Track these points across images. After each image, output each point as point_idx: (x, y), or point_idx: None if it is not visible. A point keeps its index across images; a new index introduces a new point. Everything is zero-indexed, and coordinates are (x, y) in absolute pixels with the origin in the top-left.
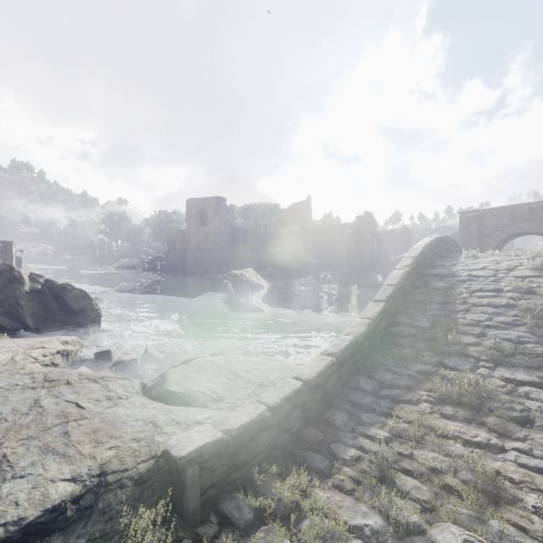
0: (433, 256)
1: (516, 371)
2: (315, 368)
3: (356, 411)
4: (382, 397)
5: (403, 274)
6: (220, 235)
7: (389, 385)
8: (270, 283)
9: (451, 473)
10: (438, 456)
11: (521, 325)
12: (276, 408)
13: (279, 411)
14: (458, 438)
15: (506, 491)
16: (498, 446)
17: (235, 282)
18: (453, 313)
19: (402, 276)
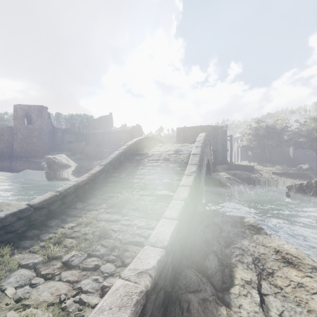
0: (144, 146)
1: (146, 191)
2: (42, 198)
3: (66, 218)
4: (84, 210)
5: (119, 152)
6: (42, 132)
7: (91, 204)
8: (78, 164)
9: (91, 233)
10: (91, 228)
11: (157, 173)
12: (0, 219)
13: (4, 221)
14: (105, 220)
15: (108, 235)
16: (119, 220)
17: (49, 162)
18: (137, 170)
19: (118, 153)
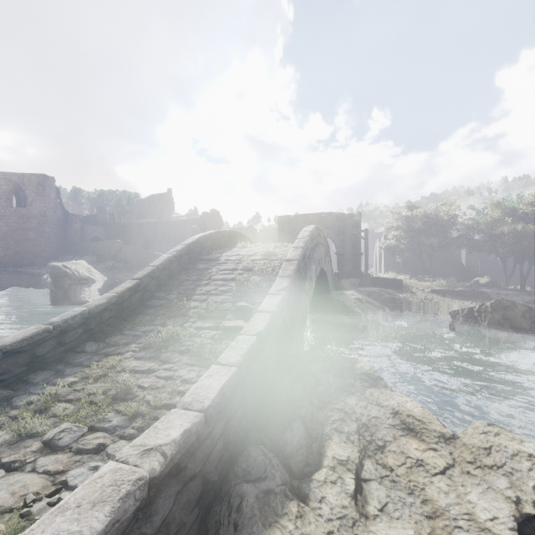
0: (215, 246)
1: (207, 321)
2: (20, 336)
3: (64, 369)
4: (98, 354)
5: (168, 257)
6: (45, 221)
7: (112, 345)
8: (109, 277)
9: (101, 392)
10: (104, 385)
11: (230, 291)
12: None
13: None
14: (131, 370)
15: (131, 394)
16: (154, 370)
17: (55, 275)
18: (197, 287)
19: (167, 259)
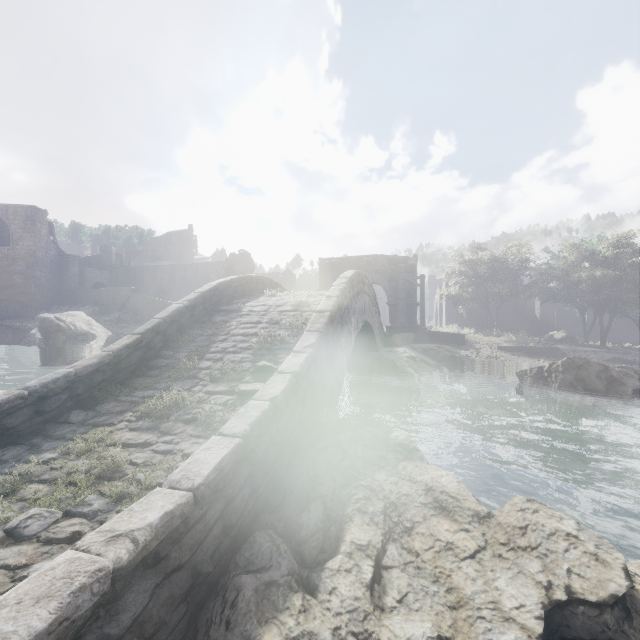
0: (238, 294)
1: (220, 385)
2: None
3: (42, 443)
4: (85, 425)
5: (178, 308)
6: (34, 263)
7: (104, 413)
8: (114, 332)
9: (84, 470)
10: (88, 461)
11: (251, 349)
12: None
13: None
14: (123, 444)
15: (120, 472)
16: (151, 443)
17: (45, 329)
18: (212, 343)
19: (176, 309)
